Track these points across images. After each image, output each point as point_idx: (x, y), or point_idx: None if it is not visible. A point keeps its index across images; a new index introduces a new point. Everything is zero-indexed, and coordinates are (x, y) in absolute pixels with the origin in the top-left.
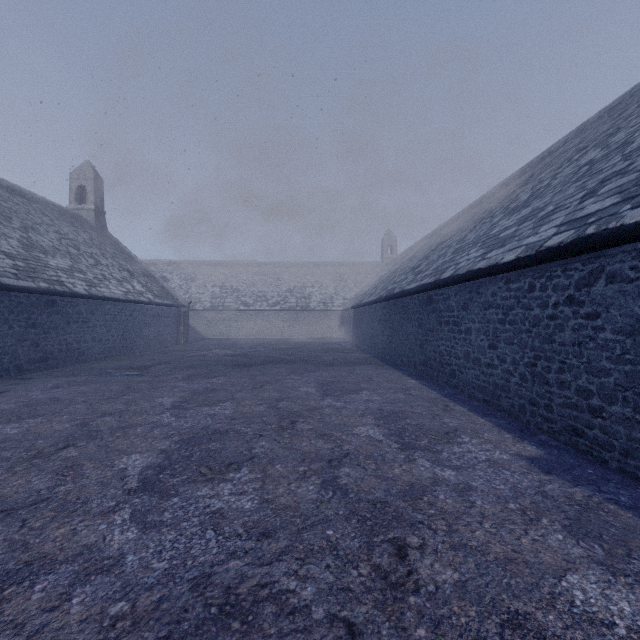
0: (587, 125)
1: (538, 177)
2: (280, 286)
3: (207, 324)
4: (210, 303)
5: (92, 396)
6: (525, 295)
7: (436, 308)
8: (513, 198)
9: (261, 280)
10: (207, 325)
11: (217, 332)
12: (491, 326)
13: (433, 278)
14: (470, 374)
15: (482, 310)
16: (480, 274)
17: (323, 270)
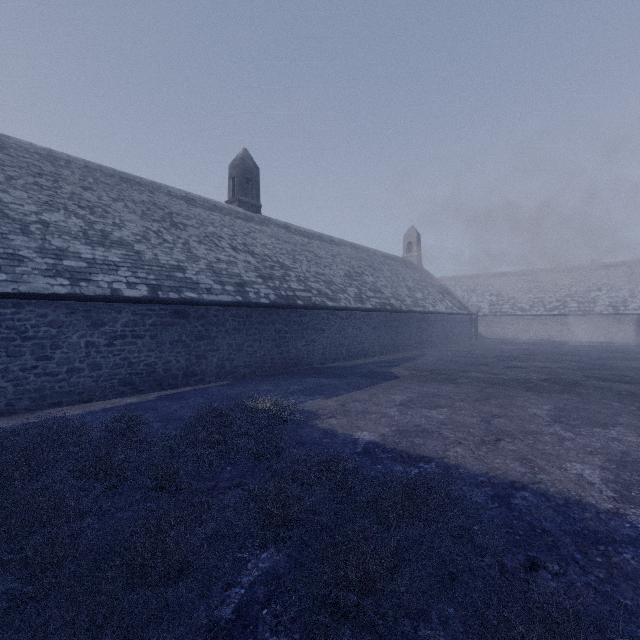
0: None
1: None
2: (558, 292)
3: (486, 326)
4: (488, 309)
5: (463, 358)
6: None
7: None
8: None
9: (537, 287)
10: (486, 327)
11: (495, 333)
12: None
13: None
14: None
15: None
16: None
17: (614, 271)
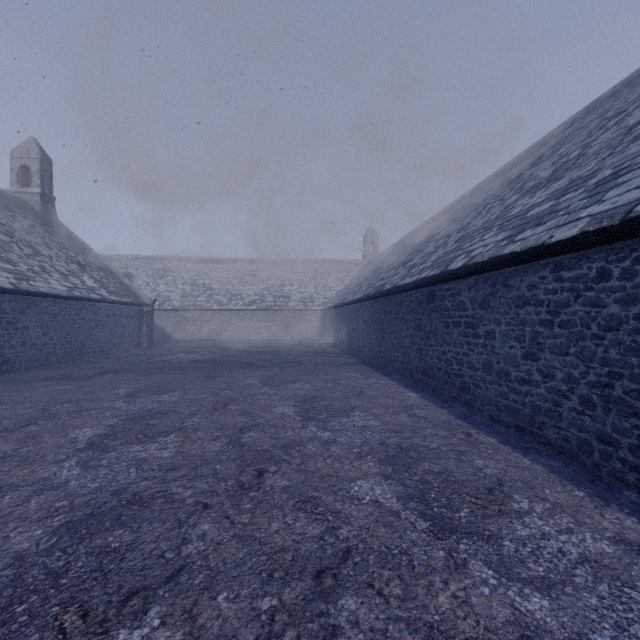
0: (599, 102)
1: (555, 154)
2: (257, 284)
3: (176, 325)
4: (180, 302)
5: None
6: (590, 286)
7: (441, 306)
8: (526, 178)
9: (236, 277)
10: (176, 326)
11: (188, 333)
12: (528, 329)
13: (437, 270)
14: (493, 390)
15: (512, 308)
16: (512, 260)
17: (303, 268)
